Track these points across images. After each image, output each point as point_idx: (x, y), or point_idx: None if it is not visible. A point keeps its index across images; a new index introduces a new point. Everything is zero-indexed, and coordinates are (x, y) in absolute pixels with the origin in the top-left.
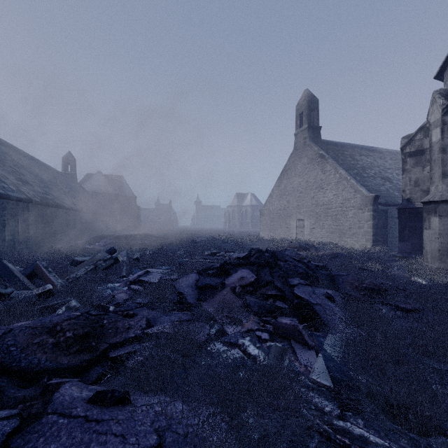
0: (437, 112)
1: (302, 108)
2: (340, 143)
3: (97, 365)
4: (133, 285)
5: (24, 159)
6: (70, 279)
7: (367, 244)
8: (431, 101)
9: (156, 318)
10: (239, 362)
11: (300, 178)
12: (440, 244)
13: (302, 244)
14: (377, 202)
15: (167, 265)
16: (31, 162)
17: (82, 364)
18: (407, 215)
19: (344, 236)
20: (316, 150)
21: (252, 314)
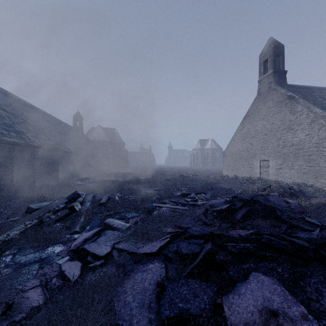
0: None
1: (267, 55)
2: (305, 86)
3: None
4: (67, 264)
5: (42, 116)
6: None
7: None
8: None
9: None
10: None
11: (264, 121)
12: None
13: (286, 189)
14: None
15: (135, 211)
16: (47, 118)
17: None
18: None
19: (320, 178)
20: (284, 92)
21: None
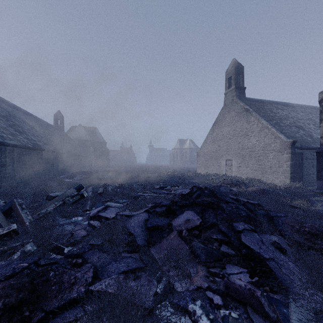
0: None
1: (230, 73)
2: (260, 100)
3: None
4: (92, 221)
5: (25, 116)
6: (40, 214)
7: (286, 180)
8: None
9: (104, 267)
10: None
11: (229, 127)
12: None
13: (233, 181)
14: (294, 146)
15: (124, 198)
16: (30, 118)
17: None
18: None
19: (265, 174)
20: (242, 105)
21: (200, 267)
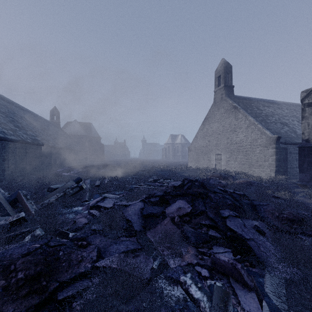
0: None
1: (220, 72)
2: (248, 98)
3: (45, 308)
4: (92, 210)
5: (23, 112)
6: (44, 204)
7: (271, 173)
8: None
9: (106, 248)
10: (181, 305)
11: (218, 123)
12: None
13: (222, 174)
14: (279, 142)
15: (120, 190)
16: (27, 114)
17: (28, 311)
18: (306, 152)
19: (252, 167)
20: (231, 103)
21: (191, 247)
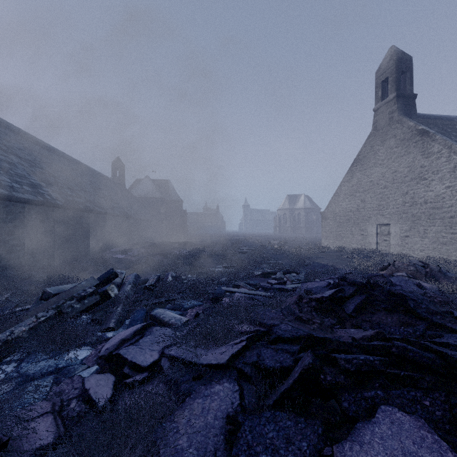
0: None
1: (387, 73)
2: (444, 117)
3: None
4: (93, 378)
5: (68, 164)
6: None
7: None
8: None
9: None
10: None
11: (383, 167)
12: None
13: (418, 267)
14: None
15: (195, 298)
16: (75, 167)
17: None
18: None
19: None
20: (412, 125)
21: None
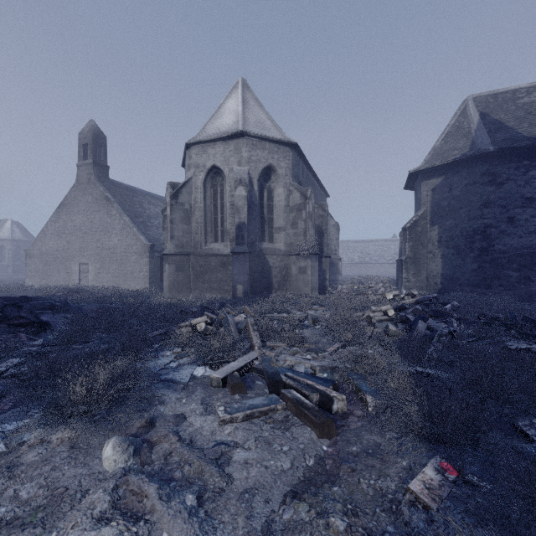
0: (169, 196)
1: (87, 140)
2: (132, 188)
3: None
4: None
5: None
6: None
7: (146, 286)
8: (167, 188)
9: None
10: None
11: (84, 216)
12: (169, 282)
13: (73, 289)
14: (154, 250)
15: None
16: None
17: None
18: None
19: (127, 280)
20: (102, 190)
21: None
